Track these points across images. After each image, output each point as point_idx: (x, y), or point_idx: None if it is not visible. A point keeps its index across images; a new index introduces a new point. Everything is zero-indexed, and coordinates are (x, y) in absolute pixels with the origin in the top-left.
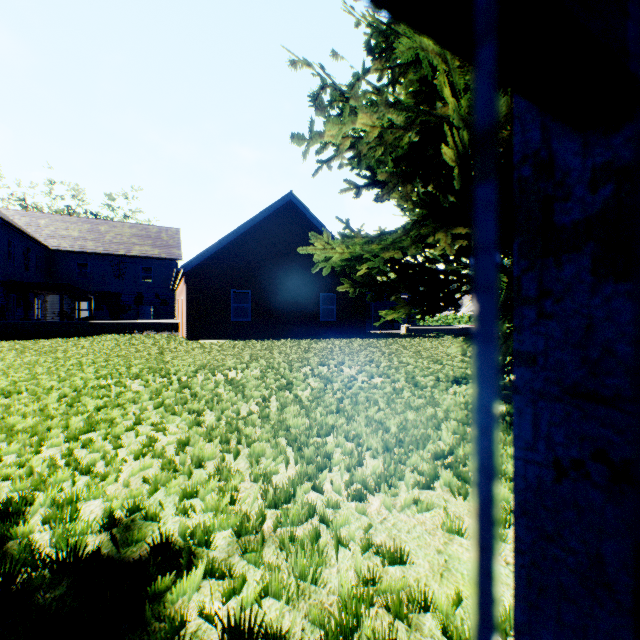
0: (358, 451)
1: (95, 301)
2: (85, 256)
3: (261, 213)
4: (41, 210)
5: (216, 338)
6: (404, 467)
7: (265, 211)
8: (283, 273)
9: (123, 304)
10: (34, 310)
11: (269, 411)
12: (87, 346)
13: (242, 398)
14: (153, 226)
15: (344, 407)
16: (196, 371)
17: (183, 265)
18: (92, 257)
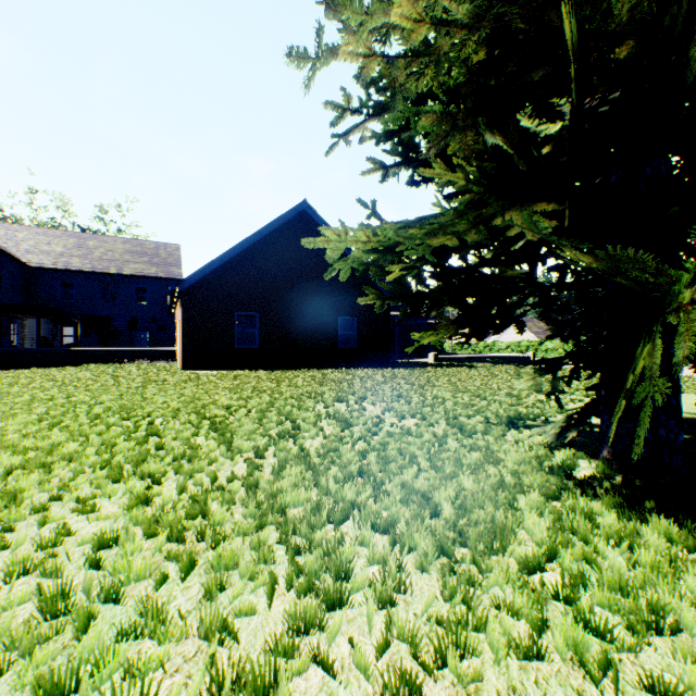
0: (395, 559)
1: (82, 326)
2: (70, 274)
3: (270, 224)
4: (21, 223)
5: (218, 368)
6: (477, 593)
7: (275, 222)
8: (296, 293)
9: (114, 329)
10: (8, 336)
11: (259, 476)
12: (58, 378)
13: (227, 451)
14: (150, 242)
15: (369, 468)
16: (178, 410)
17: (178, 283)
18: (78, 276)
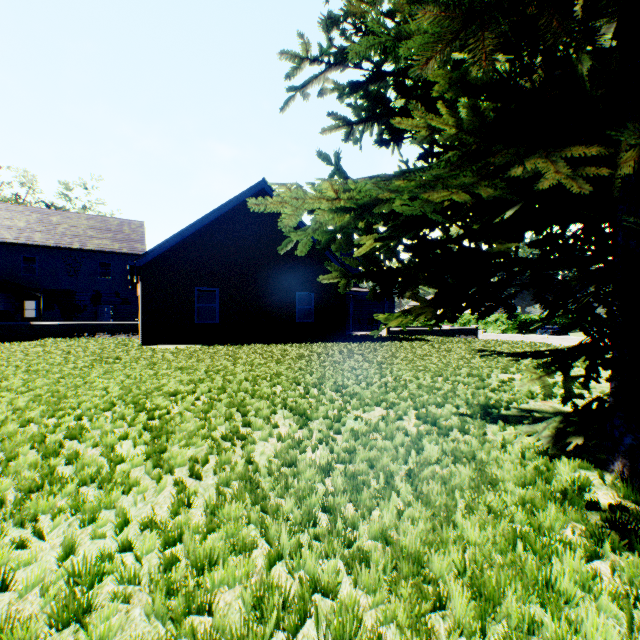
0: None
1: (44, 300)
2: (32, 249)
3: (230, 202)
4: None
5: (177, 342)
6: None
7: (234, 199)
8: (255, 269)
9: (78, 303)
10: None
11: (183, 524)
12: (5, 355)
13: (156, 466)
14: (114, 218)
15: (336, 503)
16: (116, 399)
17: (137, 258)
18: (41, 250)
